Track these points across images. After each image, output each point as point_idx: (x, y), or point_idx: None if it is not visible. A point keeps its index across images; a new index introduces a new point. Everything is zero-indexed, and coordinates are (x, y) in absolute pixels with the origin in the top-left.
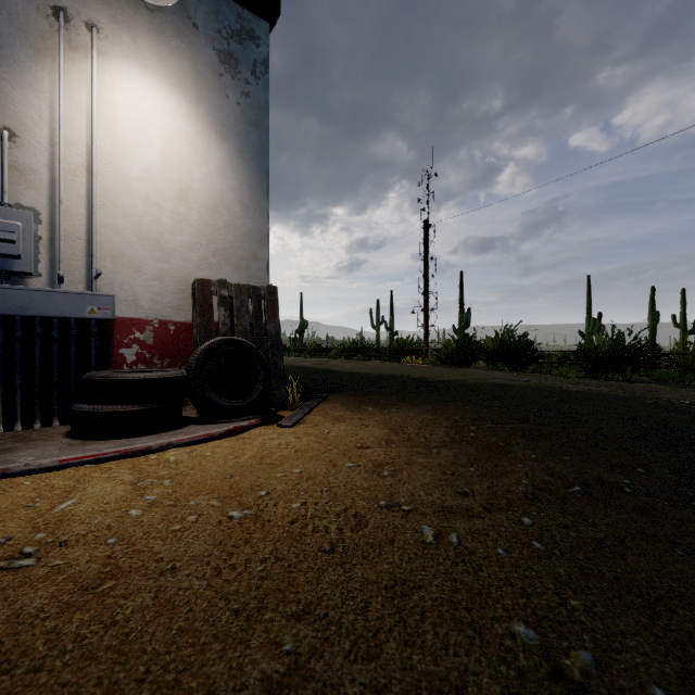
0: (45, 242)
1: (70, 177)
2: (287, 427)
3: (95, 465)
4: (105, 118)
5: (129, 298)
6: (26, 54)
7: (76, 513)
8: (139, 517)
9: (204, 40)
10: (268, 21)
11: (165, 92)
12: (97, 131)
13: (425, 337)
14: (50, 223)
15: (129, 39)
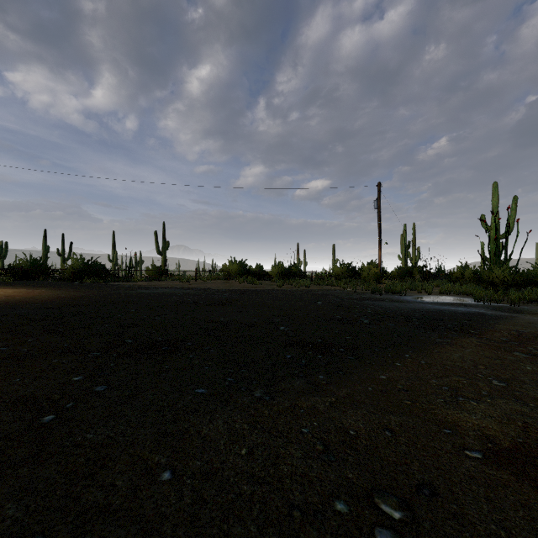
0: None
1: None
2: None
3: None
4: None
5: None
6: None
7: None
8: None
9: None
10: None
11: None
12: None
13: None
14: None
15: None
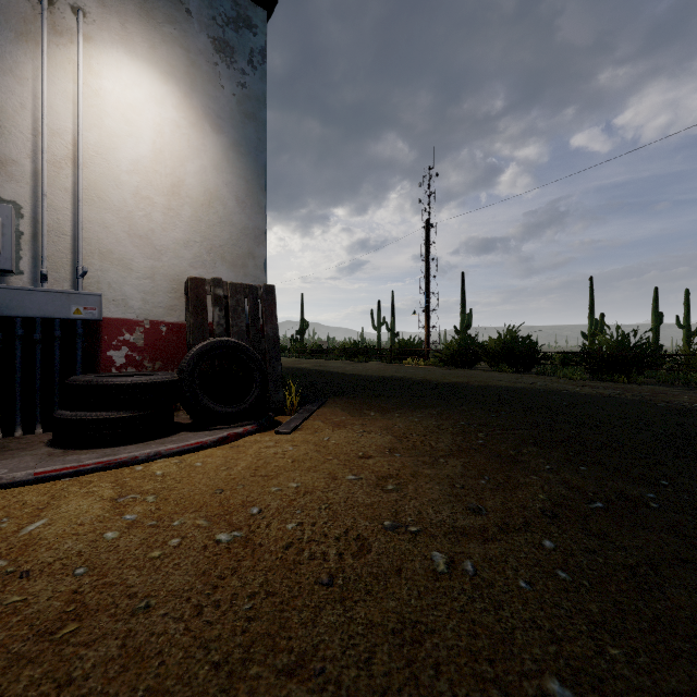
0: (27, 238)
1: (54, 169)
2: (284, 434)
3: (74, 477)
4: (92, 108)
5: (118, 297)
6: (7, 38)
7: (45, 536)
8: (115, 541)
9: (198, 27)
10: (266, 8)
11: (157, 81)
12: (83, 121)
13: (426, 338)
14: (33, 217)
15: (118, 24)
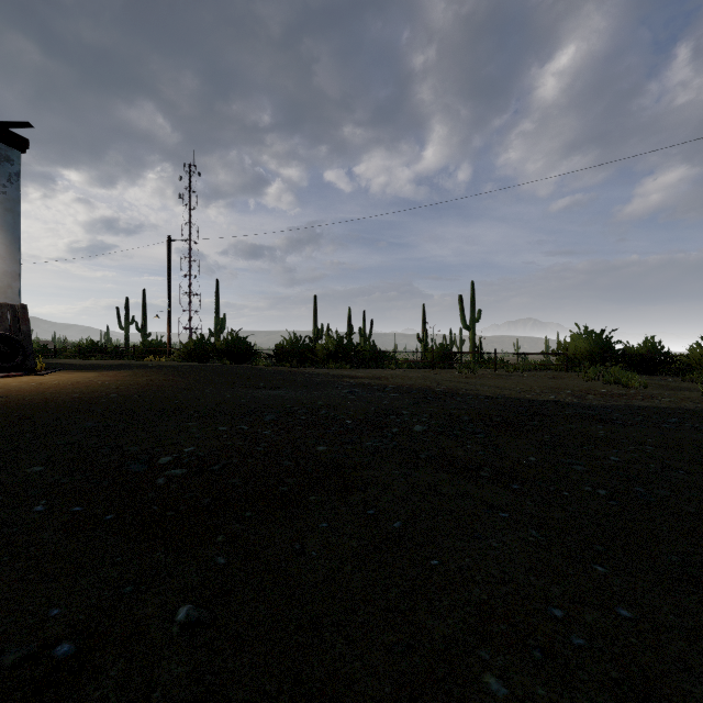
0: None
1: None
2: (41, 375)
3: None
4: None
5: None
6: None
7: None
8: None
9: None
10: (20, 151)
11: None
12: None
13: (169, 338)
14: None
15: None
